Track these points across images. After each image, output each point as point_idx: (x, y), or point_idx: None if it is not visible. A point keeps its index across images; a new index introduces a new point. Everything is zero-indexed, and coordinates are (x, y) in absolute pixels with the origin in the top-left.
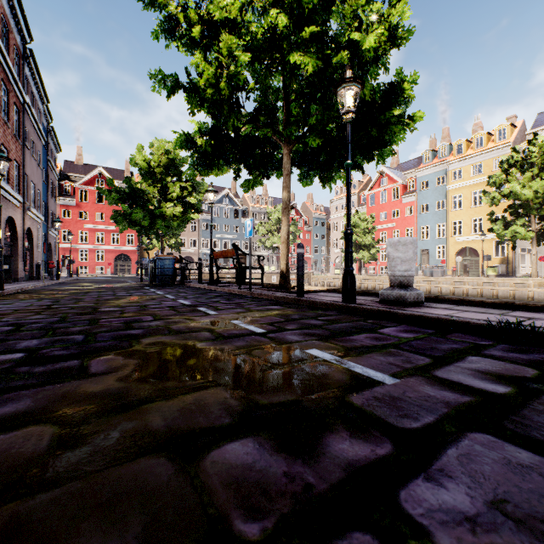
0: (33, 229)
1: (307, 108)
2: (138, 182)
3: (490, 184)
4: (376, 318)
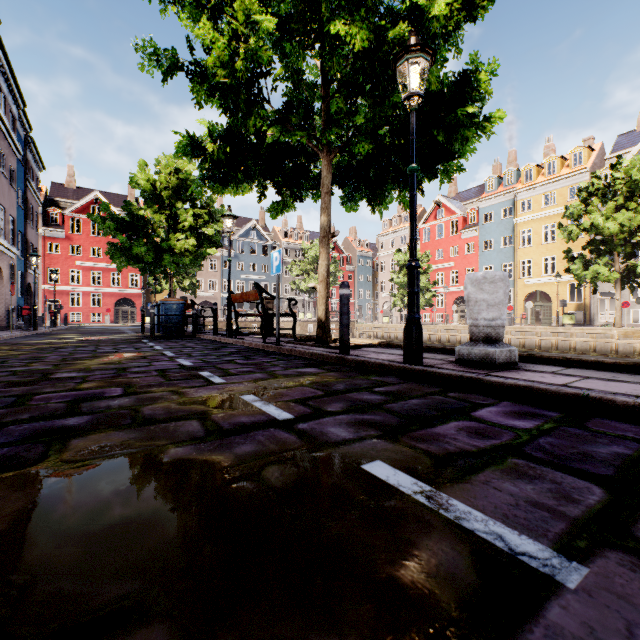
0: (3, 266)
1: (353, 102)
2: (141, 208)
3: (566, 215)
4: (459, 388)
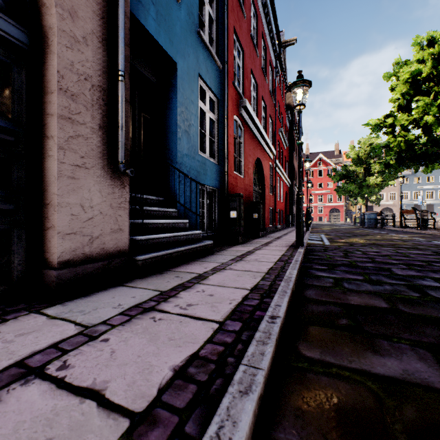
0: None
1: None
2: (350, 165)
3: None
4: None
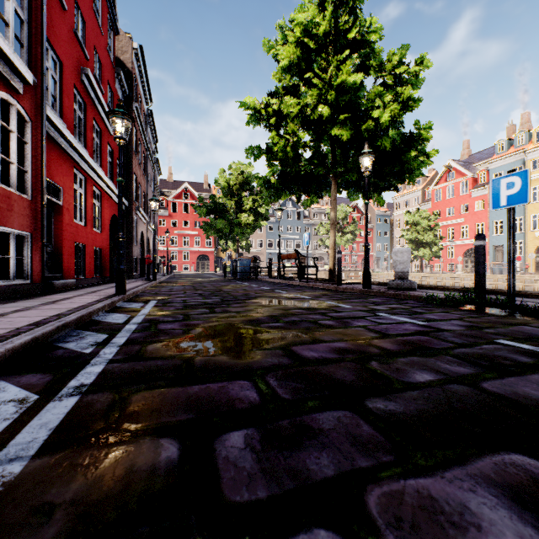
0: (150, 238)
1: (346, 155)
2: (220, 197)
3: None
4: (376, 296)
